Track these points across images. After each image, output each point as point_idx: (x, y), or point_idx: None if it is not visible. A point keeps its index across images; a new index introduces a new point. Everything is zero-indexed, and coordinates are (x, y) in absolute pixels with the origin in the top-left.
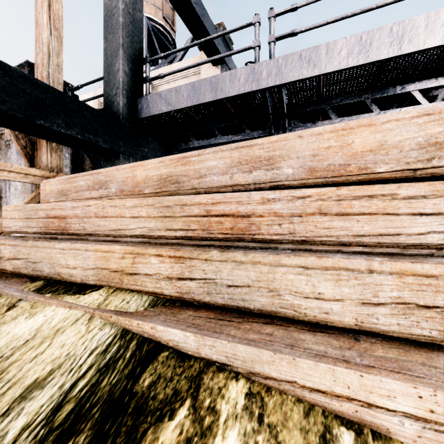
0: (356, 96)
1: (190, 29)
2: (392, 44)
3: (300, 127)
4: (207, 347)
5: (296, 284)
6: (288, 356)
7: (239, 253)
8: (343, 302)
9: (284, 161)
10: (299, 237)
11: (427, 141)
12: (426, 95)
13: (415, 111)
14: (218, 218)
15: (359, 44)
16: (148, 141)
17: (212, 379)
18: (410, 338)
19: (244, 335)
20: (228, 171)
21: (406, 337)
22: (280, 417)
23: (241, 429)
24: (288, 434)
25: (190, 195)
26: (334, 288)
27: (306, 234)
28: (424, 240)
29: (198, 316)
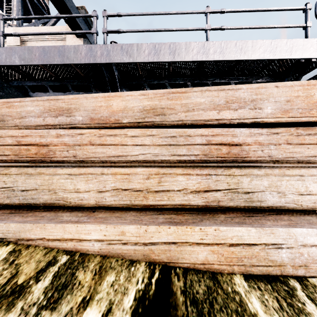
0: (161, 80)
1: (53, 3)
2: (170, 54)
3: None
4: None
5: (65, 185)
6: (41, 224)
7: (31, 168)
8: (89, 192)
9: (77, 112)
10: (79, 158)
11: (143, 108)
12: (195, 86)
13: (139, 92)
14: (27, 147)
15: (154, 49)
16: (3, 86)
17: None
18: (120, 206)
19: (23, 219)
20: (42, 115)
21: (118, 206)
22: (27, 258)
23: None
24: (27, 265)
25: (5, 130)
26: (85, 185)
27: (83, 157)
28: (138, 158)
29: None
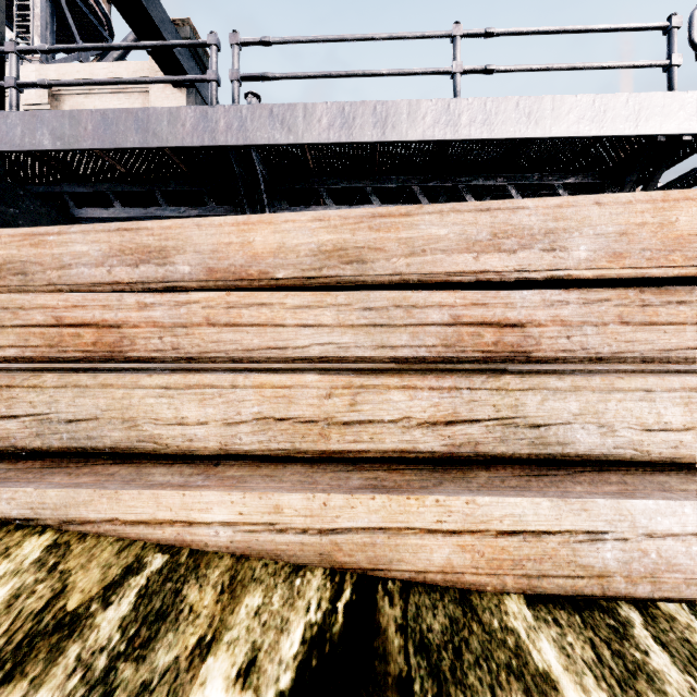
0: (355, 180)
1: (123, 13)
2: (376, 126)
3: (287, 211)
4: (3, 502)
5: (157, 410)
6: (110, 491)
7: (87, 375)
8: (207, 425)
9: (180, 255)
10: (184, 354)
11: (319, 248)
12: (430, 194)
13: (310, 214)
14: (75, 329)
15: (341, 116)
16: (16, 196)
17: (1, 540)
18: (270, 454)
19: (73, 480)
20: (105, 261)
21: (267, 454)
22: (84, 560)
23: (18, 583)
24: (85, 574)
25: (29, 294)
26: (199, 410)
27: (192, 350)
28: (307, 353)
29: (14, 468)
